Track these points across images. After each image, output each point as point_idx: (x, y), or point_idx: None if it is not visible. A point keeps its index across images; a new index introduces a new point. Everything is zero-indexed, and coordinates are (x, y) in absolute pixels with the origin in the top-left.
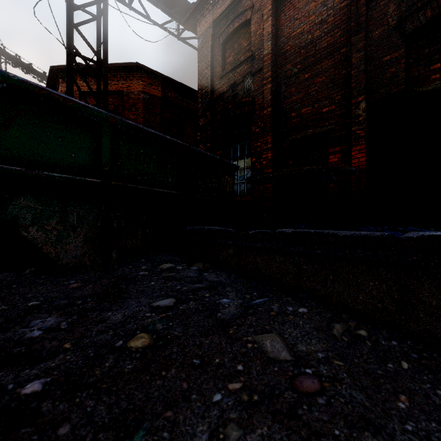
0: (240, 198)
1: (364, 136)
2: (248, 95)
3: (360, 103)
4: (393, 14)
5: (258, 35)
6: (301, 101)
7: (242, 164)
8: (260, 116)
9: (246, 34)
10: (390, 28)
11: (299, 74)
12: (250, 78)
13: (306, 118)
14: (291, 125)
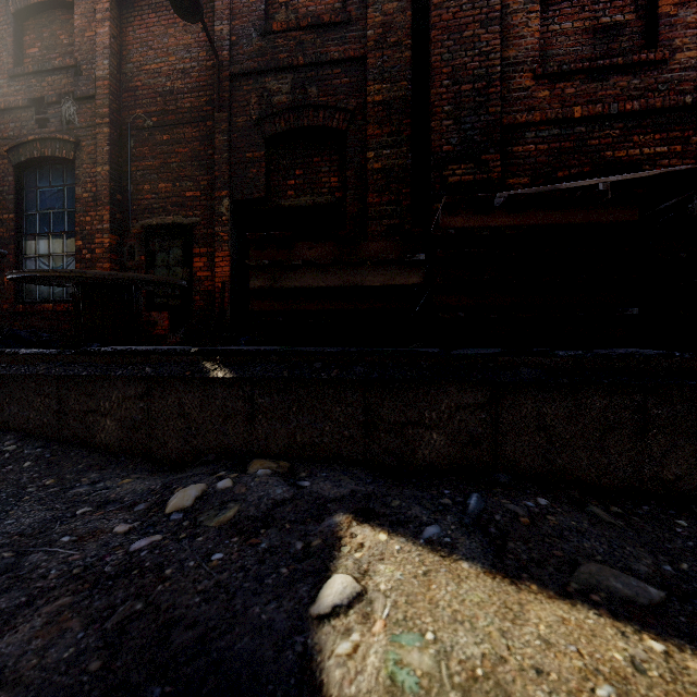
0: (53, 306)
1: (228, 241)
2: (69, 131)
3: (224, 198)
4: (256, 107)
5: (88, 38)
6: (158, 171)
7: (58, 246)
8: (92, 173)
9: (67, 23)
10: (253, 122)
11: (155, 130)
12: (73, 104)
13: (166, 198)
14: (144, 202)
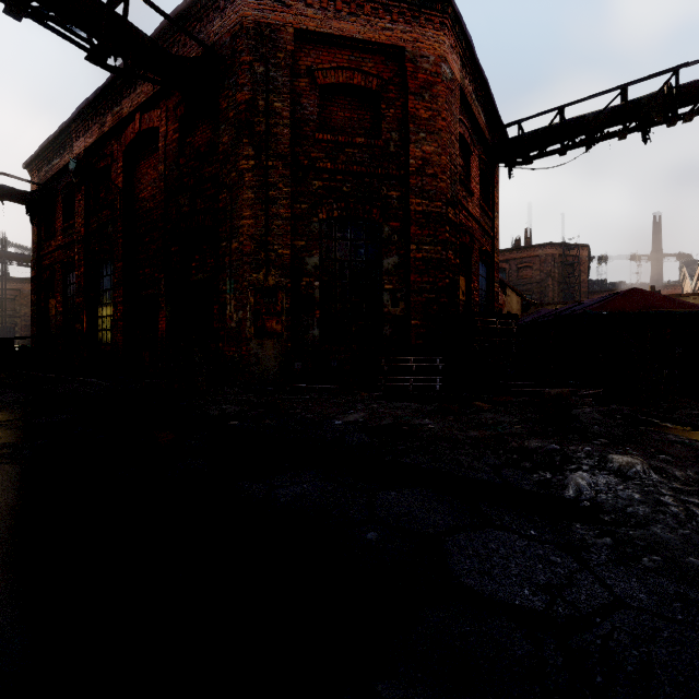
0: None
1: None
2: None
3: None
4: None
5: None
6: None
7: None
8: None
9: None
10: None
11: None
12: None
13: None
14: None
